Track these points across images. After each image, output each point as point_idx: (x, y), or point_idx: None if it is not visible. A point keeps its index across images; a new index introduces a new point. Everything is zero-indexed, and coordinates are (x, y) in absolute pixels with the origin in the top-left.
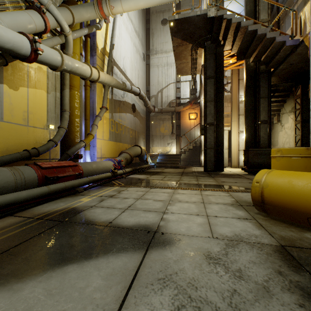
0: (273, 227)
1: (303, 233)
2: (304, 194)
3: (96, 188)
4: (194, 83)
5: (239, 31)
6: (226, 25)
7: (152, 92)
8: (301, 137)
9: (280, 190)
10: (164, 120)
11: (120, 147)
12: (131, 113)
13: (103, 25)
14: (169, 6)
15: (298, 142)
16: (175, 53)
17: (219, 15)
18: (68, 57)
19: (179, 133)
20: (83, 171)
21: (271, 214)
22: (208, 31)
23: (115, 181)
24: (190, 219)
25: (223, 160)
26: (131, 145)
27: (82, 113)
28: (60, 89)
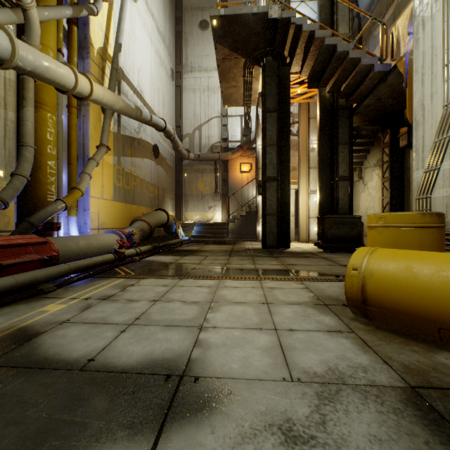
0: (386, 346)
1: (433, 355)
2: (434, 289)
3: (82, 283)
4: (247, 120)
5: (313, 44)
6: (295, 33)
7: (185, 128)
8: (390, 200)
9: (394, 282)
10: (203, 172)
11: (133, 212)
12: (152, 159)
13: (103, 10)
14: (212, 2)
15: (386, 206)
16: (220, 71)
17: (285, 18)
18: (26, 45)
19: (225, 192)
20: (59, 253)
21: (377, 320)
22: (269, 41)
23: (120, 269)
24: (248, 340)
25: (289, 231)
26: (152, 208)
27: (62, 152)
28: (18, 107)
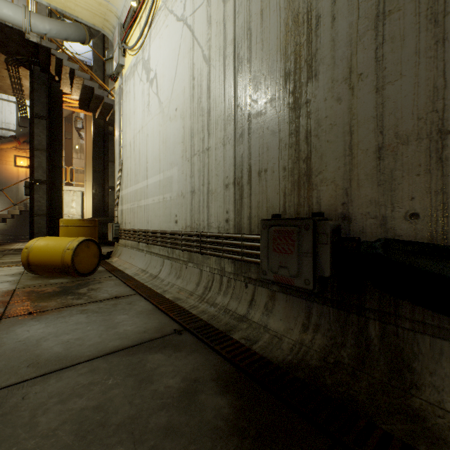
0: (29, 281)
1: (50, 280)
2: (52, 252)
3: None
4: (24, 111)
5: (75, 79)
6: (58, 62)
7: None
8: None
9: (40, 252)
10: None
11: None
12: None
13: None
14: None
15: None
16: None
17: (46, 46)
18: None
19: None
20: None
21: (39, 273)
22: (34, 54)
23: None
24: None
25: None
26: None
27: None
28: None
